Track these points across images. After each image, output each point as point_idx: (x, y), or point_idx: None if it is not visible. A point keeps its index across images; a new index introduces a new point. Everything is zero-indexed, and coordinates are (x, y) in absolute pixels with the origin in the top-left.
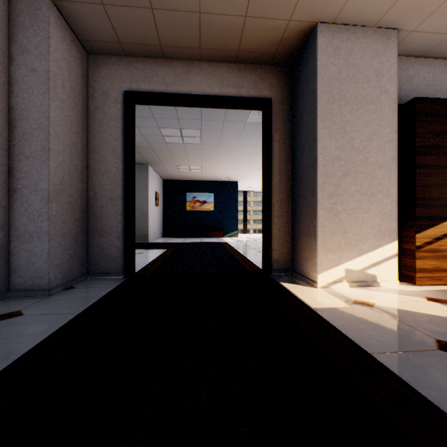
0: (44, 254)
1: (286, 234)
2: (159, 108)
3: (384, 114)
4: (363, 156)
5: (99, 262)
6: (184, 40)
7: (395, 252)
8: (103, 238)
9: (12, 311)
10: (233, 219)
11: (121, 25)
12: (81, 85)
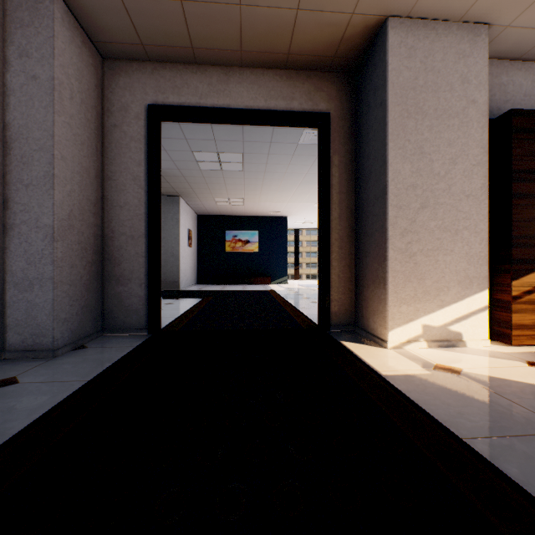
0: (47, 306)
1: (347, 281)
2: (192, 127)
3: (472, 130)
4: (445, 183)
5: (117, 315)
6: (221, 41)
7: (486, 304)
8: (122, 286)
9: (6, 378)
10: (282, 262)
11: (143, 22)
12: (94, 97)
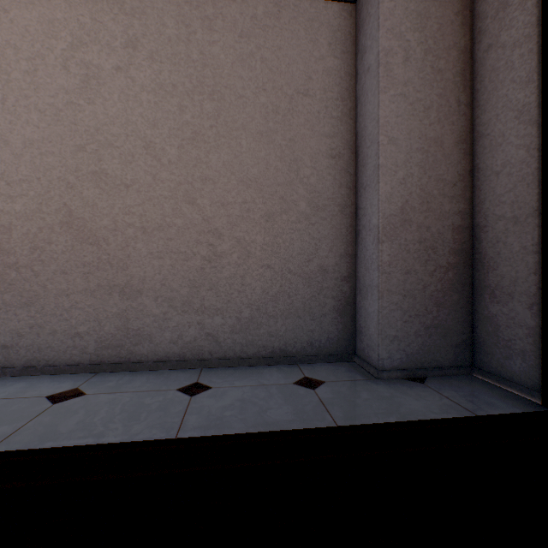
0: (374, 317)
1: None
2: None
3: None
4: None
5: (490, 350)
6: None
7: None
8: (498, 304)
9: (319, 380)
10: None
11: None
12: (452, 32)
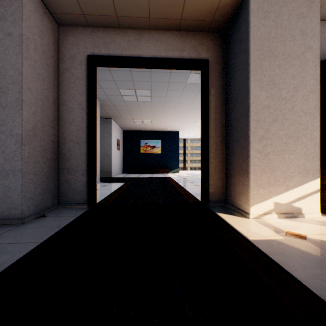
0: (18, 189)
1: (220, 172)
2: (118, 72)
3: (308, 68)
4: (290, 104)
5: (68, 194)
6: (136, 11)
7: (318, 188)
8: (71, 175)
9: None
10: (175, 160)
11: None
12: (52, 50)
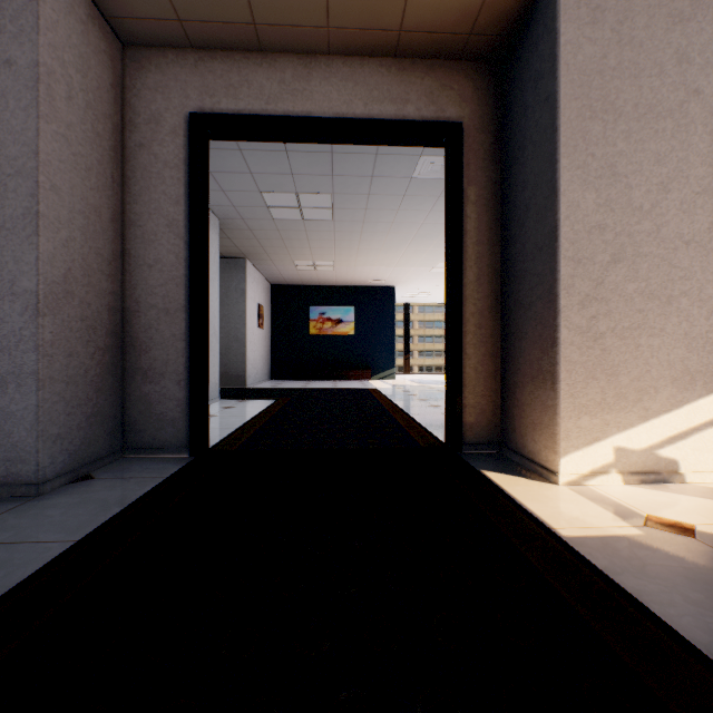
0: (28, 416)
1: (489, 376)
2: (259, 154)
3: (694, 138)
4: (651, 222)
5: (144, 427)
6: (298, 11)
7: None
8: (152, 384)
9: None
10: (387, 350)
11: None
12: (109, 102)
